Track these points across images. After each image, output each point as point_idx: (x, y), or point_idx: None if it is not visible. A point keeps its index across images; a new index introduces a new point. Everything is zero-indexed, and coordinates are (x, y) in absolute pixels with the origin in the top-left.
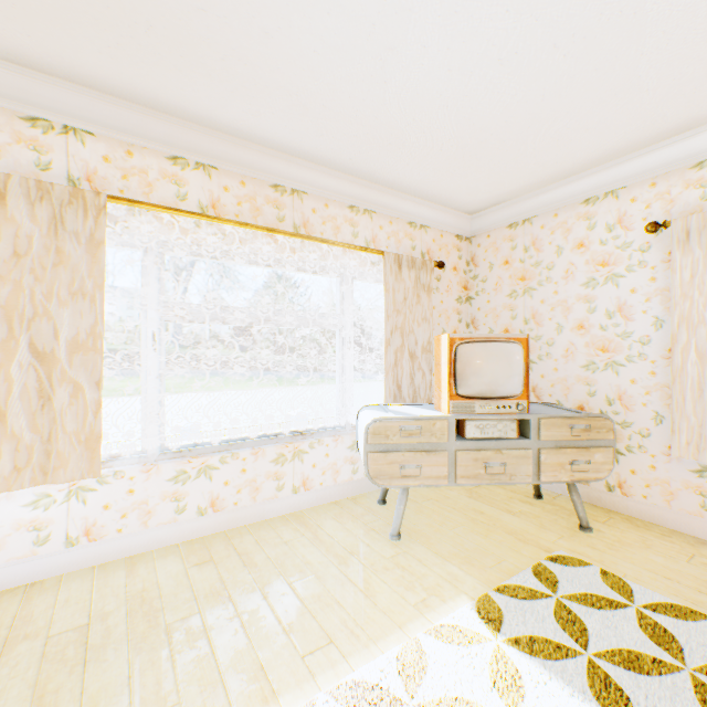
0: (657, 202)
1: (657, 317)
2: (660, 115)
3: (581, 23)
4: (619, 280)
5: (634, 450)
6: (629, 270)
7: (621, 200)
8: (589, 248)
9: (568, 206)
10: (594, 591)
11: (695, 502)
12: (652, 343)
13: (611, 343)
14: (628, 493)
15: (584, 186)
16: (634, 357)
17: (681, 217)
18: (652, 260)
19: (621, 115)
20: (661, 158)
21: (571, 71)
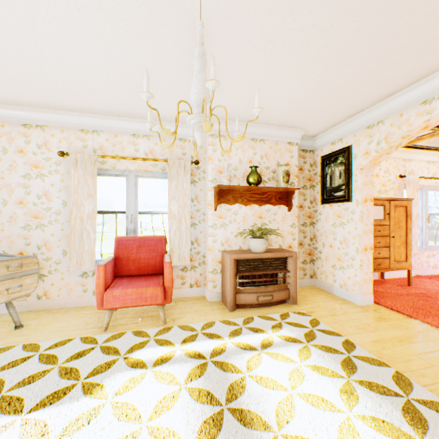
0: (65, 141)
1: (65, 201)
2: (63, 98)
3: (3, 22)
4: (45, 177)
5: (54, 272)
6: (51, 173)
7: (47, 133)
8: (27, 154)
9: (13, 123)
10: (17, 358)
11: (81, 290)
12: (63, 214)
13: (41, 213)
14: (50, 296)
15: (24, 115)
16: (54, 221)
17: (75, 152)
18: (63, 170)
19: (41, 87)
20: (66, 119)
21: (1, 43)
